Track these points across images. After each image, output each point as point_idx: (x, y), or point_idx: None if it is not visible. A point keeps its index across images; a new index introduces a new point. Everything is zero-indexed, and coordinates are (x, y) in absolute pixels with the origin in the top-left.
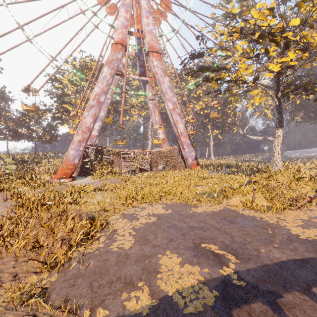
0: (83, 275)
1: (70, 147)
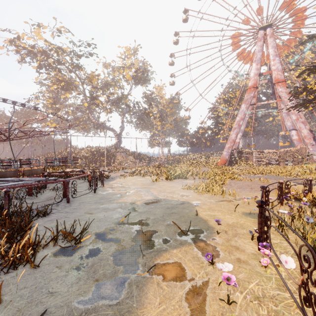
0: None
1: (224, 151)
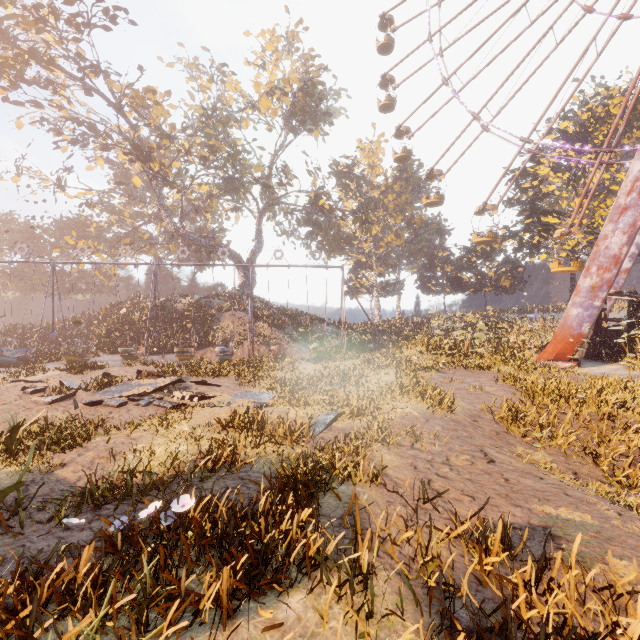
0: None
1: (570, 302)
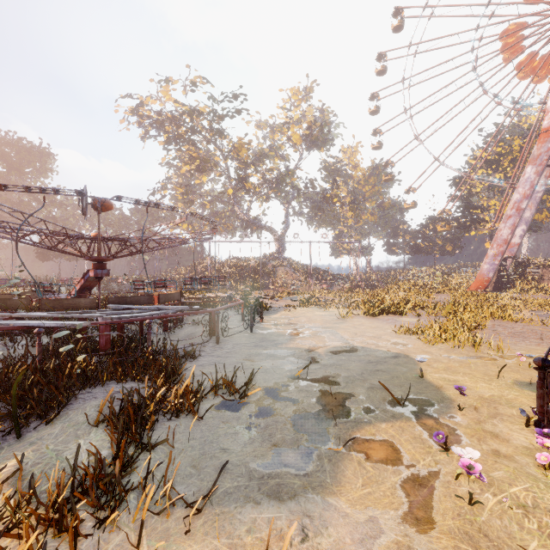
0: None
1: (484, 262)
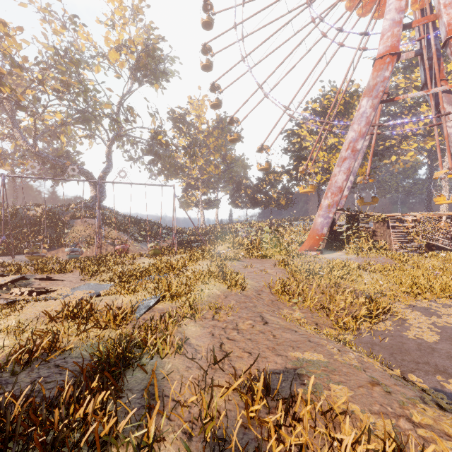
0: (379, 345)
1: (317, 214)
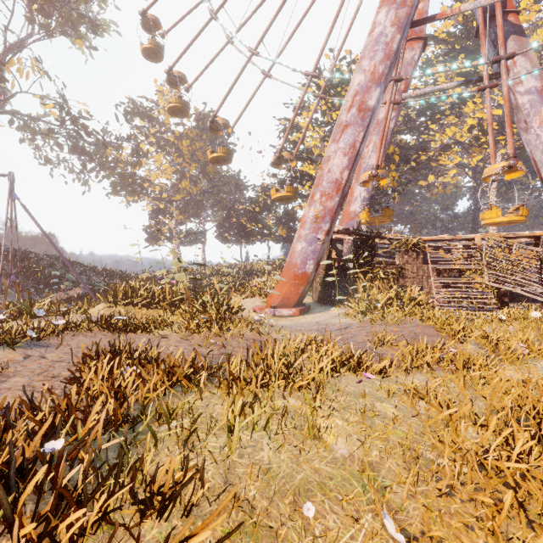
0: None
1: (297, 236)
